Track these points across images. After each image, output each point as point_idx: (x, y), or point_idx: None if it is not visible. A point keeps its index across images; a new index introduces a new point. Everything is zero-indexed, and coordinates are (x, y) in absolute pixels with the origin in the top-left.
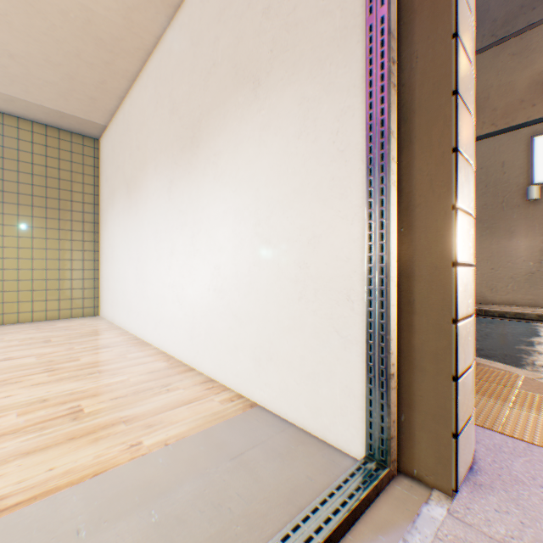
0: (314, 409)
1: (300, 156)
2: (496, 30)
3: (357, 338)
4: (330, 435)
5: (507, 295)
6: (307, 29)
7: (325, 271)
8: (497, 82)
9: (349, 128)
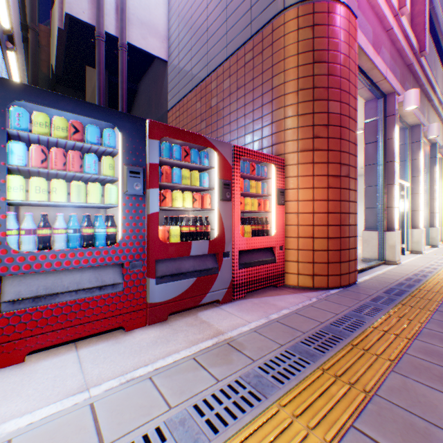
0: None
1: None
2: None
3: None
4: None
5: None
6: None
7: None
8: None
9: None
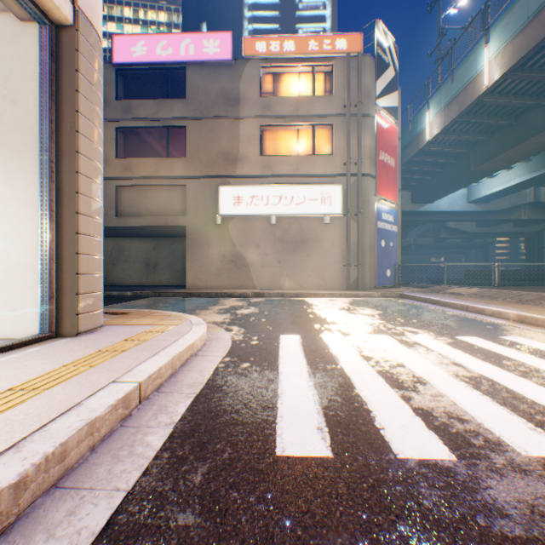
0: (16, 326)
1: (7, 195)
2: (203, 110)
3: (39, 285)
4: (25, 335)
5: (208, 283)
6: (12, 131)
7: (23, 256)
8: (203, 144)
9: (36, 191)
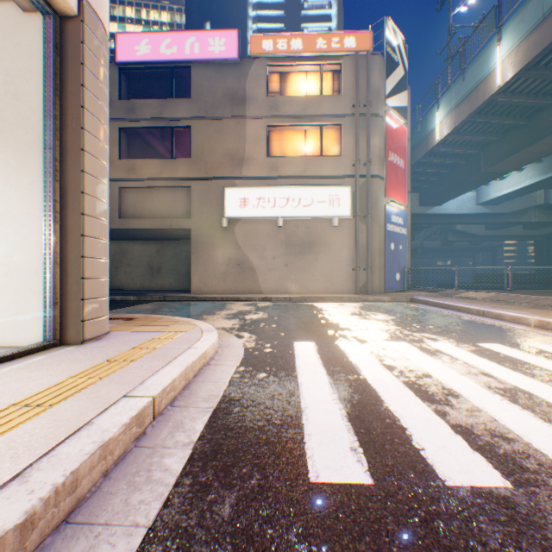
0: (18, 333)
1: (9, 195)
2: (208, 110)
3: (43, 290)
4: (28, 342)
5: (214, 287)
6: (14, 127)
7: (25, 259)
8: (209, 145)
9: (39, 191)
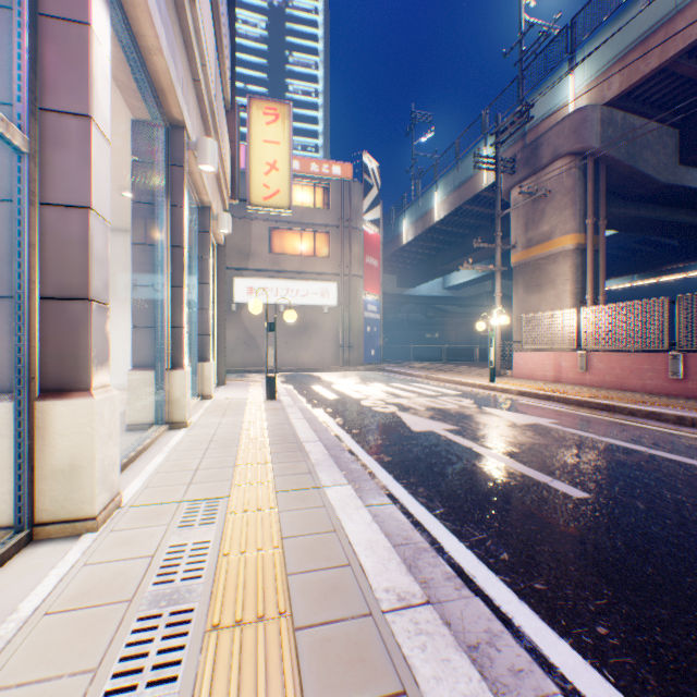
0: None
1: None
2: None
3: None
4: None
5: None
6: None
7: None
8: None
9: None
